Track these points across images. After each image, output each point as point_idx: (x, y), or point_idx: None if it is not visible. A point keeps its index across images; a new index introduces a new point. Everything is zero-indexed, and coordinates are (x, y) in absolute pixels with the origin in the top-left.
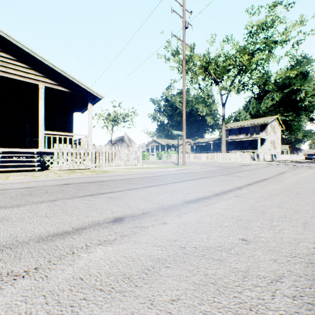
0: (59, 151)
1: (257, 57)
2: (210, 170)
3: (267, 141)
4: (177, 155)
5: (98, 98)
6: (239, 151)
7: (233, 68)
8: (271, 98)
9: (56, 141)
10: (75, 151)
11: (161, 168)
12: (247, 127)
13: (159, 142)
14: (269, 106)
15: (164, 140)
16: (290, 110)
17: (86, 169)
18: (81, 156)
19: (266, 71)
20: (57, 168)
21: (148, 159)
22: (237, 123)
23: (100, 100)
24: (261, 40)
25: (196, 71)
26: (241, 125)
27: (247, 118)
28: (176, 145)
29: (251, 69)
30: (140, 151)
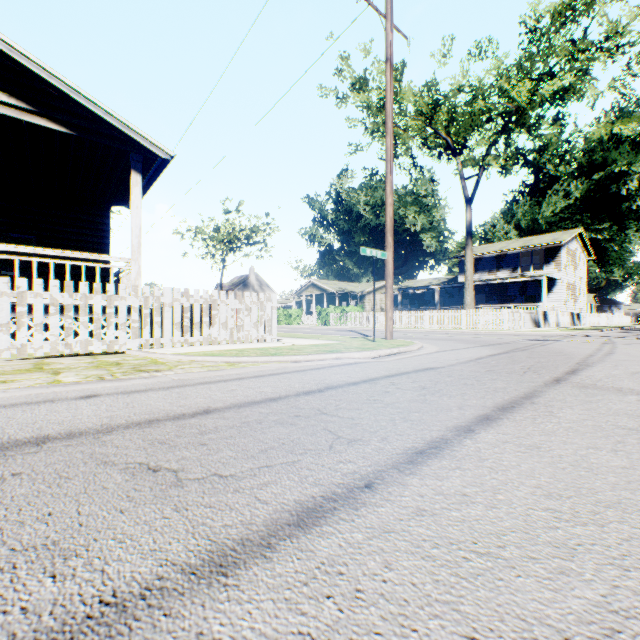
0: (18, 301)
1: (555, 84)
2: (478, 358)
3: (560, 285)
4: (363, 314)
5: (159, 159)
6: (497, 306)
7: (489, 119)
8: (564, 193)
9: (64, 279)
10: (72, 302)
11: (330, 352)
12: (515, 253)
13: (323, 287)
14: (559, 210)
15: (333, 283)
16: (606, 219)
17: (118, 352)
18: (95, 316)
19: (562, 125)
20: (9, 351)
21: (299, 324)
22: (492, 246)
23: (164, 163)
24: (562, 44)
25: (406, 126)
26: (503, 250)
27: (511, 237)
28: (359, 295)
29: (536, 116)
30: (273, 302)
